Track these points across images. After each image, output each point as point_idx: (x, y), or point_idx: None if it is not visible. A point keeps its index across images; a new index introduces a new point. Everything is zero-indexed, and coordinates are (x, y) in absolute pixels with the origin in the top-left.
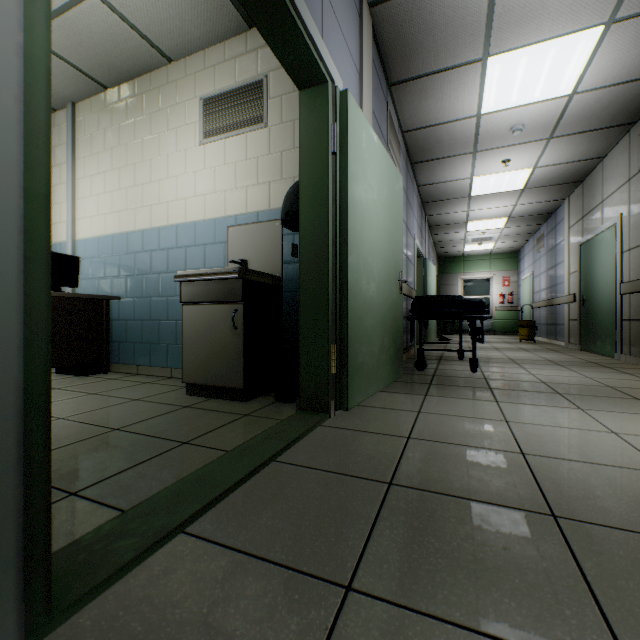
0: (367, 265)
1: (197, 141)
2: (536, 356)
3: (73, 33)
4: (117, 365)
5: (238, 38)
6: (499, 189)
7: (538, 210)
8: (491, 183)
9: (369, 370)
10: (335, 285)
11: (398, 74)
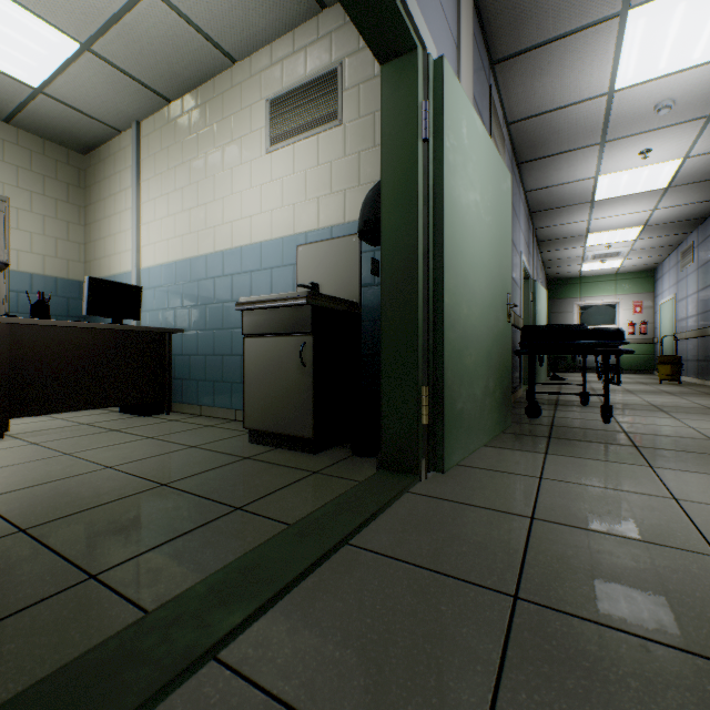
0: (468, 284)
1: (263, 149)
2: (689, 402)
3: (132, 41)
4: (180, 405)
5: (308, 23)
6: (633, 189)
7: (686, 214)
8: (622, 182)
9: (470, 419)
10: (427, 310)
11: (504, 47)
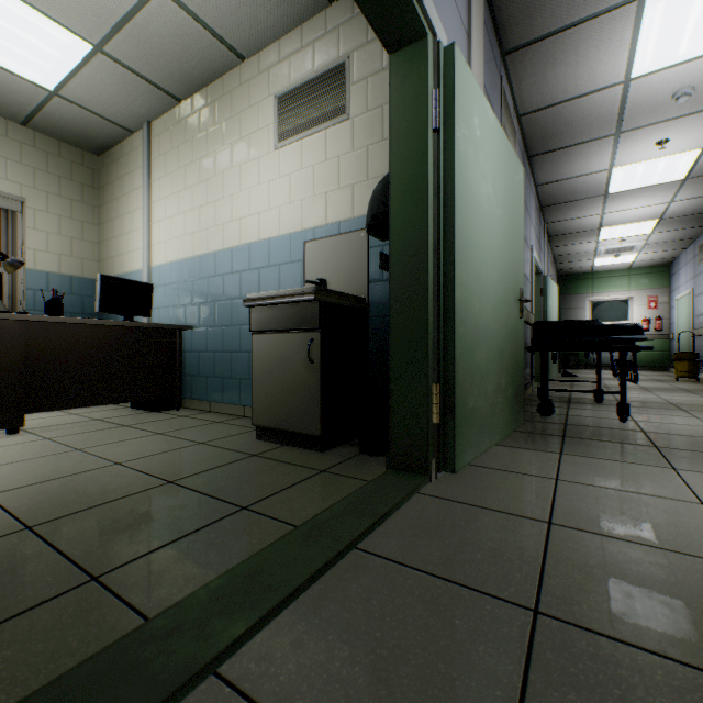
0: (479, 279)
1: (271, 146)
2: None
3: (143, 41)
4: (190, 401)
5: (316, 18)
6: (649, 181)
7: None
8: (638, 174)
9: (482, 418)
10: (437, 305)
11: (516, 37)
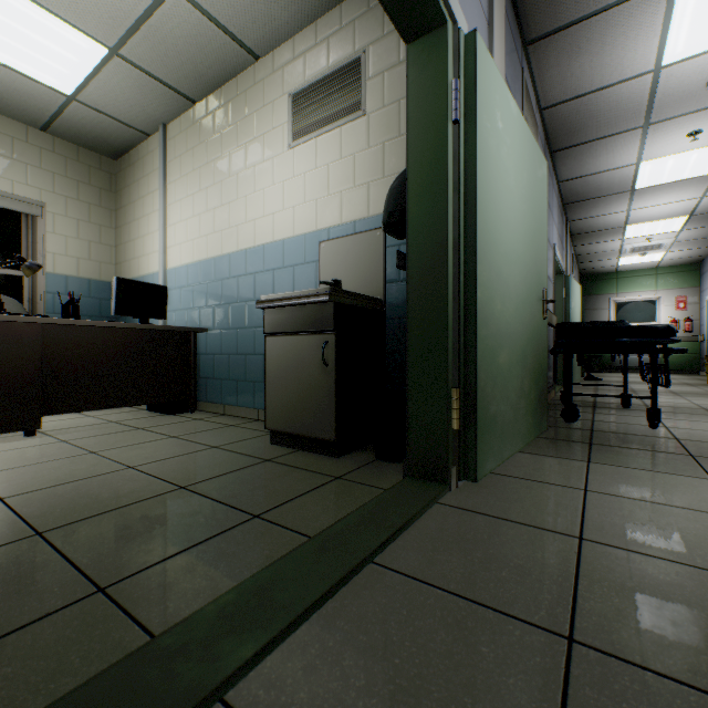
0: (501, 278)
1: (285, 145)
2: None
3: (158, 42)
4: (204, 403)
5: (331, 13)
6: (679, 176)
7: None
8: (667, 168)
9: (504, 424)
10: (457, 306)
11: (538, 26)
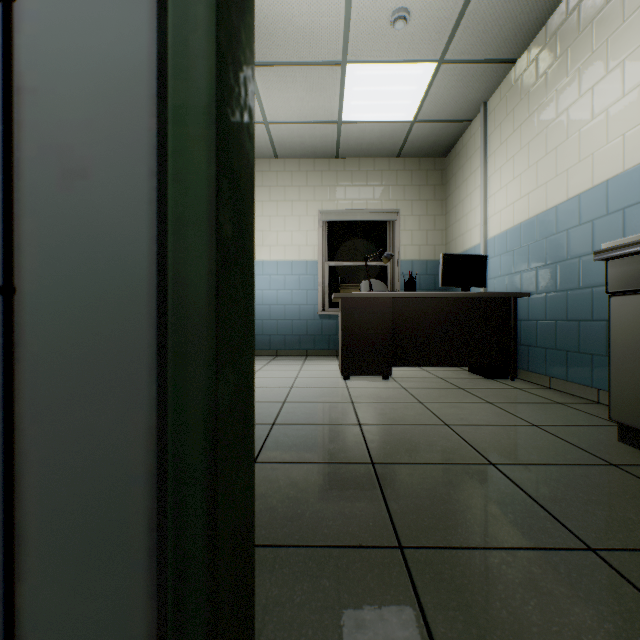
0: None
1: None
2: None
3: (475, 25)
4: (525, 372)
5: None
6: None
7: None
8: None
9: None
10: None
11: None
